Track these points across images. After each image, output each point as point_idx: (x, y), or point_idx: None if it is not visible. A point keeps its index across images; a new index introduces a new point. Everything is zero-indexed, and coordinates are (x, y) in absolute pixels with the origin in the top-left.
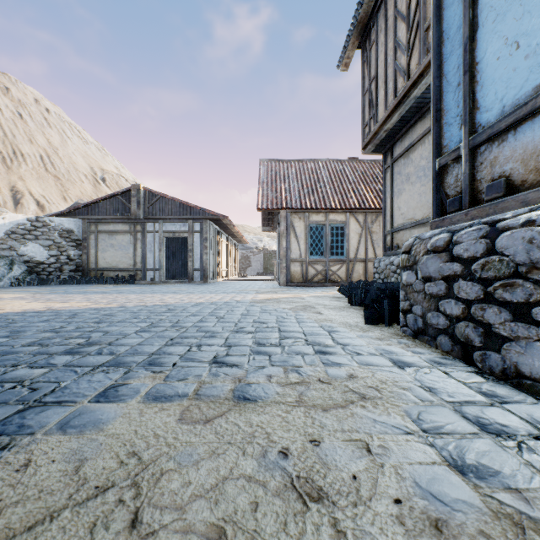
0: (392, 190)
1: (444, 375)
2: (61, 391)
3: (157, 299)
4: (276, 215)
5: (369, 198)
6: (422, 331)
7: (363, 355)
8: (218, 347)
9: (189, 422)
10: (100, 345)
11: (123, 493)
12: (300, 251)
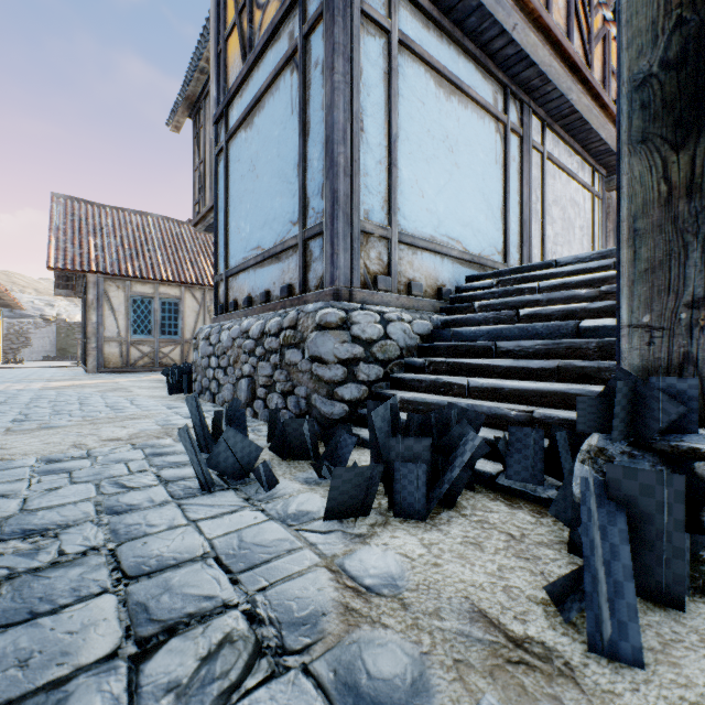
0: None
1: None
2: None
3: None
4: (81, 277)
5: (209, 273)
6: (201, 392)
7: (150, 407)
8: (14, 416)
9: (12, 435)
10: None
11: None
12: (119, 328)
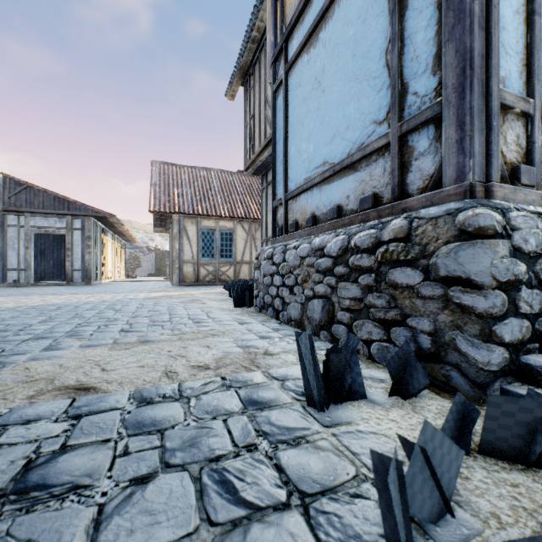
0: (267, 207)
1: (261, 325)
2: (11, 351)
3: (38, 300)
4: (169, 218)
5: (253, 209)
6: (263, 307)
7: (223, 321)
8: (122, 325)
9: (116, 350)
10: (12, 331)
11: (93, 367)
12: (193, 253)
